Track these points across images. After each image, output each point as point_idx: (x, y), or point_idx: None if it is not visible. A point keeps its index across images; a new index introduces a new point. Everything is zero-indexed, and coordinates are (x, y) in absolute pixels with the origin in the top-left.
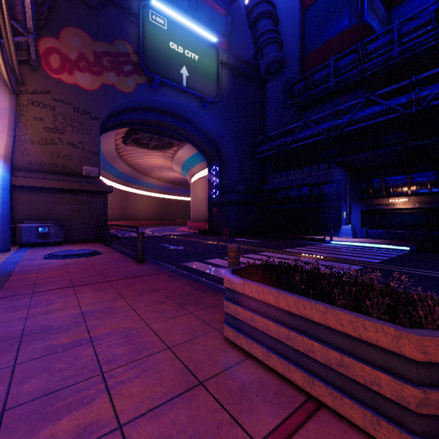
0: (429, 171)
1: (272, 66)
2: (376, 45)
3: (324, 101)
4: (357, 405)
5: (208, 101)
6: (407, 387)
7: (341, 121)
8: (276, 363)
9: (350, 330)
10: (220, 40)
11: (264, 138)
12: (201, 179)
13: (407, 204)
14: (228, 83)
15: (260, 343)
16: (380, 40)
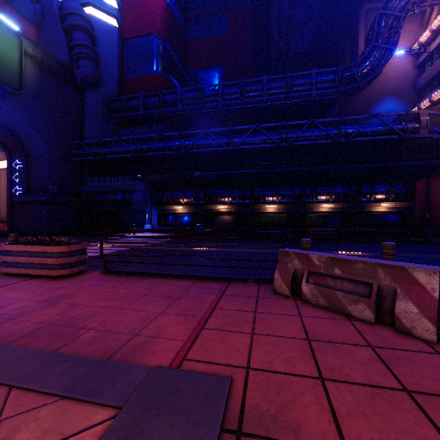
0: (193, 190)
1: (89, 79)
2: (169, 98)
3: (138, 124)
4: (45, 270)
5: (7, 91)
6: (53, 259)
7: (144, 147)
8: (24, 271)
9: (43, 250)
10: (26, 24)
11: (81, 143)
12: None
13: (182, 210)
14: (37, 77)
15: (18, 268)
16: (172, 96)
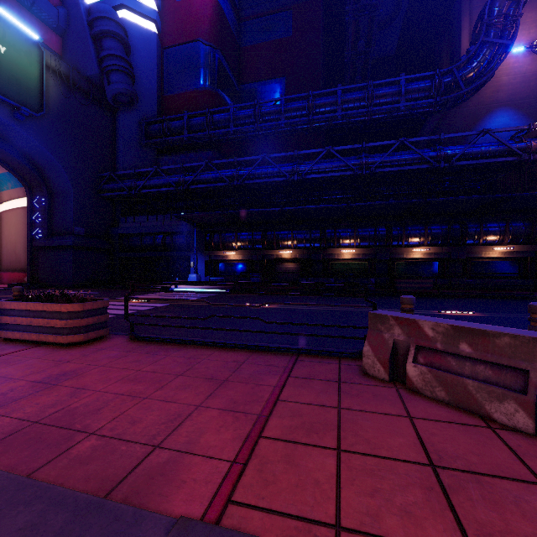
0: (248, 232)
1: (122, 96)
2: (219, 117)
3: (181, 151)
4: (52, 335)
5: (25, 113)
6: (63, 321)
7: (188, 178)
8: (26, 336)
9: (50, 309)
10: (48, 33)
11: (113, 175)
12: (15, 211)
13: (235, 256)
14: (60, 96)
15: (19, 331)
16: (222, 115)
